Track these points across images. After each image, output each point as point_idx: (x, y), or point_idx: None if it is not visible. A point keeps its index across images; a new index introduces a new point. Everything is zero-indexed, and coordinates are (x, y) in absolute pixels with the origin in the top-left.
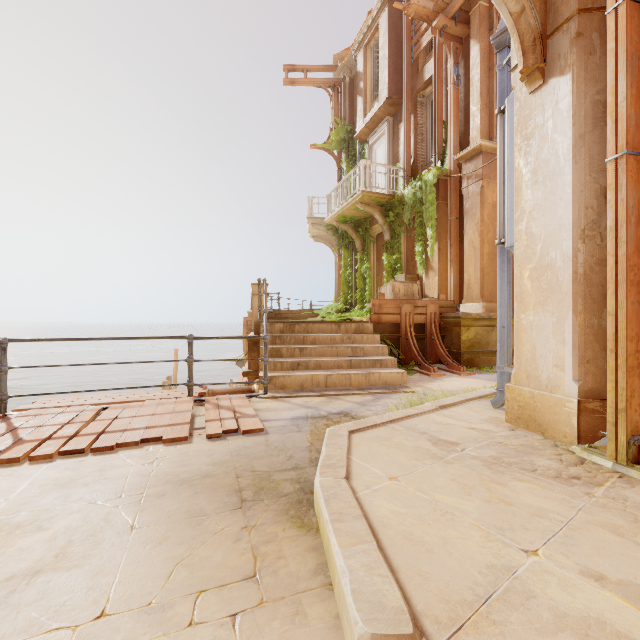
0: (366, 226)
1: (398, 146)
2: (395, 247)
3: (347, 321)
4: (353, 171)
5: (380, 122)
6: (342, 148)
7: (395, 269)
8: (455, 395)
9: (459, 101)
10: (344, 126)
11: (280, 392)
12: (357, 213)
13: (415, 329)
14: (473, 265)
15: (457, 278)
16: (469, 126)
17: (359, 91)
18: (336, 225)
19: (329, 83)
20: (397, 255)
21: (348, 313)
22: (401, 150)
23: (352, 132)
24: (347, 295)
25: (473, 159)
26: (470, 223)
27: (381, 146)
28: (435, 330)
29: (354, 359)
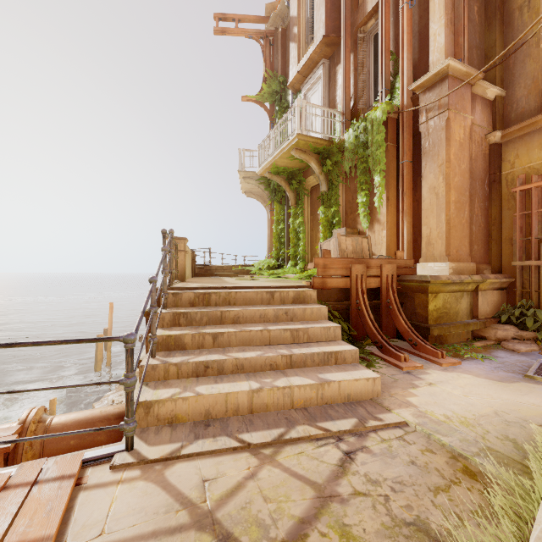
0: (300, 178)
1: (335, 90)
2: (333, 199)
3: (282, 286)
4: (287, 114)
5: (315, 67)
6: (274, 100)
7: (332, 223)
8: (488, 442)
9: (412, 25)
10: (276, 78)
11: (162, 437)
12: (291, 163)
13: (367, 295)
14: (435, 216)
15: (410, 232)
16: (425, 52)
17: (292, 37)
18: (268, 176)
19: (261, 34)
20: (335, 208)
21: (281, 270)
22: (338, 94)
23: (284, 84)
24: (279, 251)
25: (435, 86)
26: (431, 165)
27: (316, 93)
28: (393, 297)
29: (296, 353)
